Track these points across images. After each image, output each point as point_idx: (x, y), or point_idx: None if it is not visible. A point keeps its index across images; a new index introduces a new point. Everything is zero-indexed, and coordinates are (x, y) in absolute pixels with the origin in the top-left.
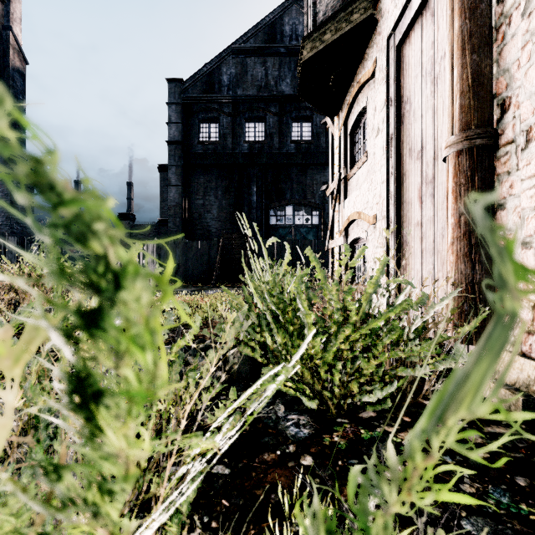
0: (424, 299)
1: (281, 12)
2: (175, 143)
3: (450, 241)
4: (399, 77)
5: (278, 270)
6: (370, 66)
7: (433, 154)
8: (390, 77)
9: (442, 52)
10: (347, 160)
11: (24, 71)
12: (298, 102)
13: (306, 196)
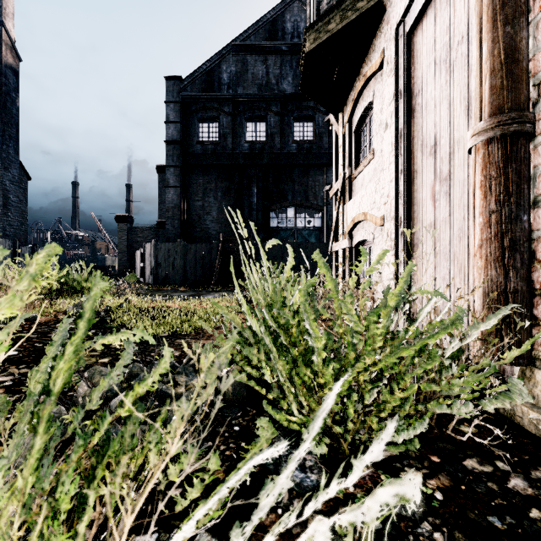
0: (460, 316)
1: (282, 9)
2: (174, 143)
3: (477, 243)
4: (409, 67)
5: (280, 277)
6: (377, 57)
7: (448, 148)
8: (400, 67)
9: (459, 36)
10: (352, 159)
11: (17, 68)
12: (299, 101)
13: (308, 197)
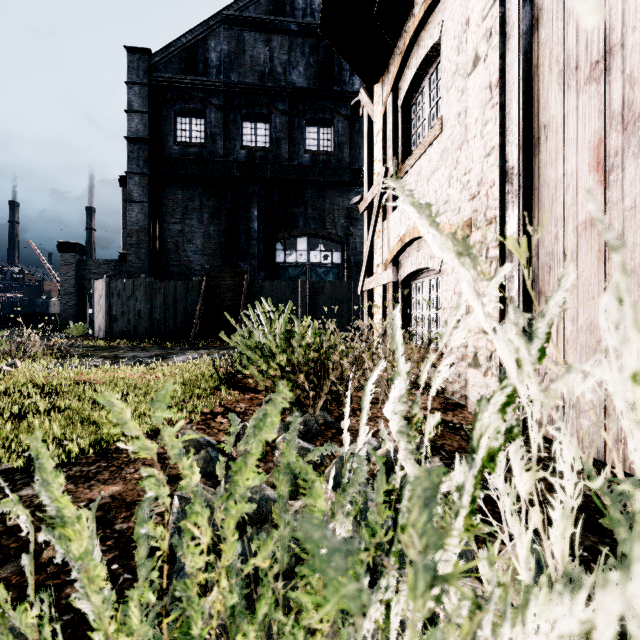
0: None
1: None
2: (139, 141)
3: None
4: None
5: None
6: None
7: None
8: None
9: None
10: (397, 149)
11: None
12: (314, 99)
13: (325, 224)
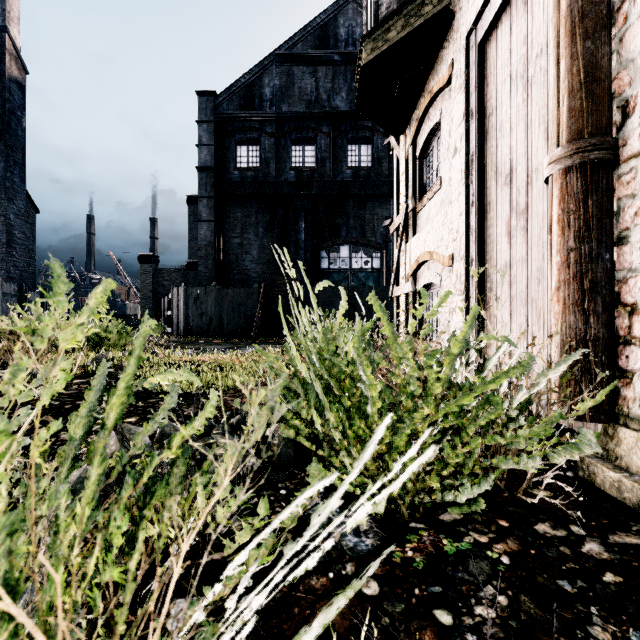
0: (529, 363)
1: (335, 12)
2: (207, 169)
3: (554, 285)
4: (481, 83)
5: (331, 323)
6: (445, 71)
7: (526, 177)
8: (471, 83)
9: (538, 48)
10: (416, 189)
11: (23, 82)
12: (355, 120)
13: (365, 233)
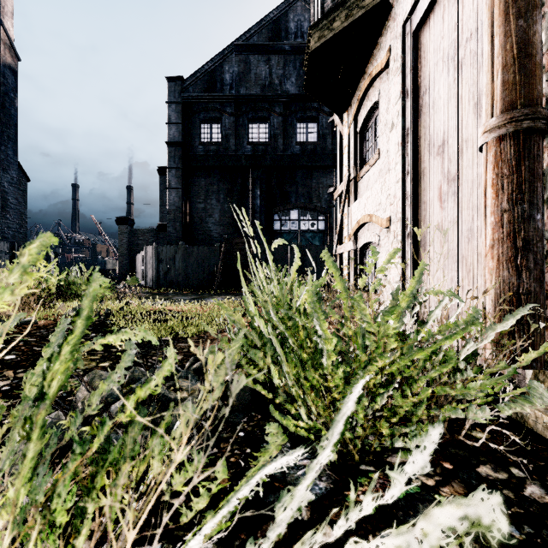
0: (475, 317)
1: (285, 9)
2: (175, 144)
3: (489, 243)
4: (416, 66)
5: (286, 278)
6: (383, 56)
7: (457, 148)
8: (406, 66)
9: (468, 33)
10: (356, 160)
11: (16, 68)
12: (303, 102)
13: (312, 199)
